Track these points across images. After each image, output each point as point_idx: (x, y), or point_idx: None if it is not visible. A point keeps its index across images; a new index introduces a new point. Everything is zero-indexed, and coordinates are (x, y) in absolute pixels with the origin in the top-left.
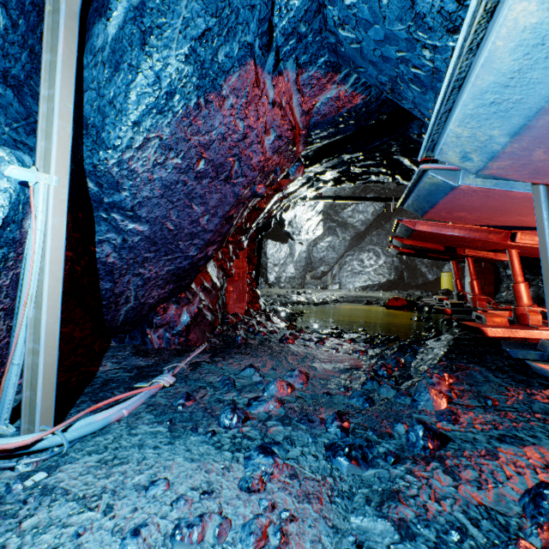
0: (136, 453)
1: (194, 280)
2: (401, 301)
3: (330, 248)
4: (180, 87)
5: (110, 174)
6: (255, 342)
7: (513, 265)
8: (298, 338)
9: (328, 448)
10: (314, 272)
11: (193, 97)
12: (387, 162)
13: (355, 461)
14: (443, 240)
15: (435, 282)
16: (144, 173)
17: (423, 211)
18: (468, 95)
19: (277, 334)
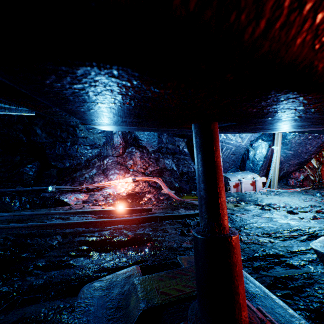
0: (295, 194)
1: (305, 165)
2: None
3: None
4: None
5: (286, 143)
6: None
7: None
8: None
9: None
10: None
11: None
12: None
13: None
14: None
15: None
16: (293, 142)
17: None
18: None
19: None
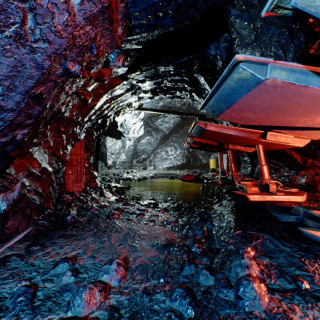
0: None
1: (7, 166)
2: (191, 176)
3: (148, 143)
4: None
5: None
6: (84, 220)
7: (260, 154)
8: (124, 211)
9: None
10: (138, 158)
11: None
12: (189, 79)
13: None
14: (221, 138)
15: (206, 164)
16: None
17: (219, 111)
18: None
19: (107, 208)
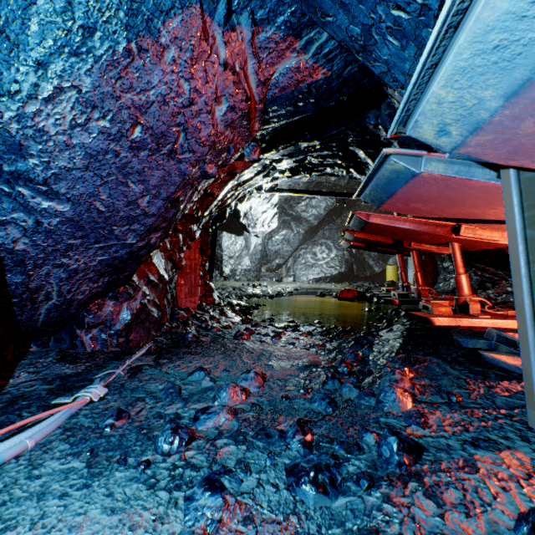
0: (32, 508)
1: (135, 272)
2: (353, 292)
3: (285, 241)
4: (102, 22)
5: (7, 132)
6: (207, 339)
7: (455, 257)
8: (254, 333)
9: (289, 472)
10: (269, 265)
11: (121, 39)
12: (343, 153)
13: (323, 489)
14: (394, 233)
15: (381, 274)
16: (59, 136)
17: (380, 202)
18: (467, 37)
19: (232, 329)
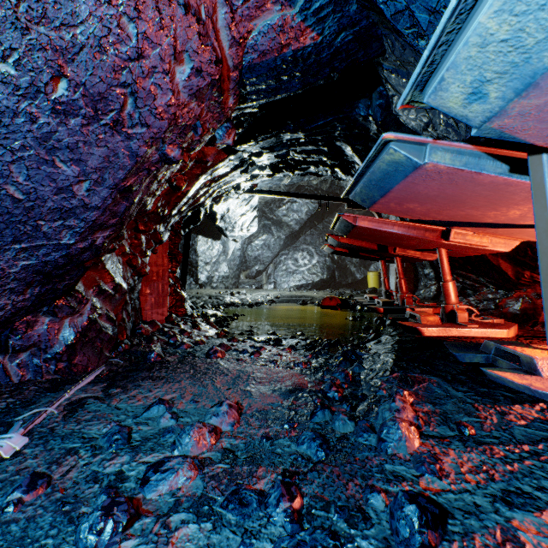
0: None
1: (79, 280)
2: (336, 300)
3: (265, 246)
4: None
5: None
6: (174, 359)
7: (443, 264)
8: (230, 349)
9: None
10: (249, 271)
11: None
12: (329, 149)
13: None
14: (381, 238)
15: (362, 281)
16: None
17: (371, 201)
18: None
19: (205, 344)
